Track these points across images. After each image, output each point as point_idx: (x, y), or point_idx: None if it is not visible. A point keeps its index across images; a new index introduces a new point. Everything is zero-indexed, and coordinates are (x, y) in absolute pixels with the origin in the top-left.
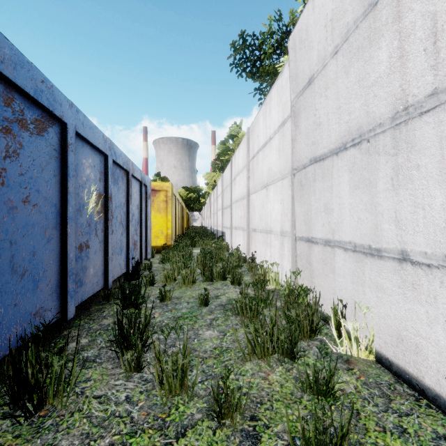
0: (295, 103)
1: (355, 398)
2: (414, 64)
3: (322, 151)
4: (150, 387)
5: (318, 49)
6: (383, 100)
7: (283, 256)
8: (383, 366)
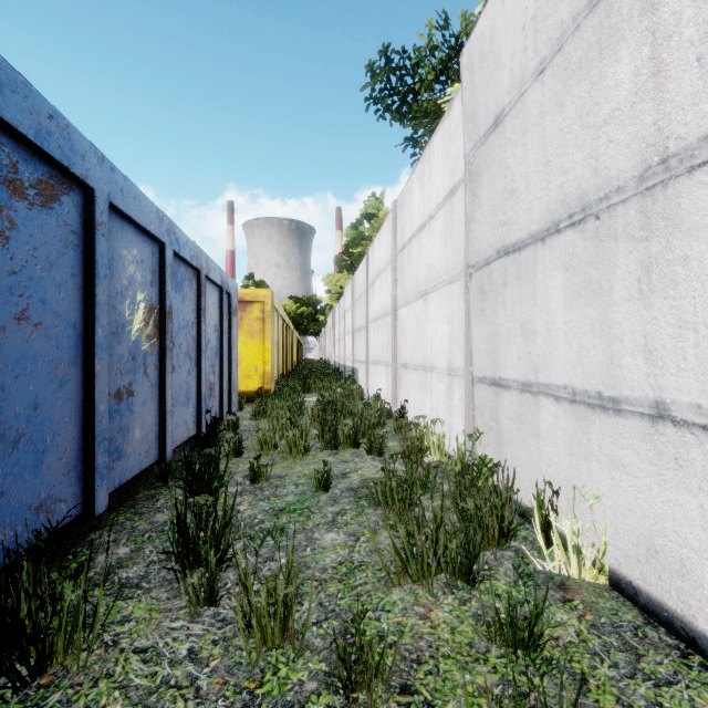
0: (471, 158)
1: (578, 653)
2: (680, 84)
3: (517, 236)
4: (230, 632)
5: (510, 67)
6: (624, 147)
7: (451, 408)
8: (623, 596)
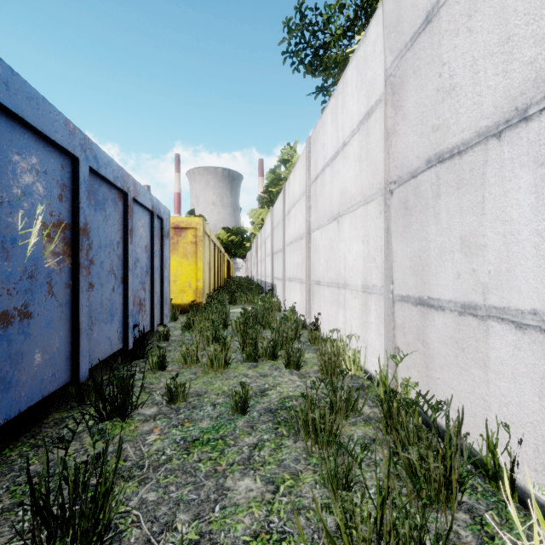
0: (394, 69)
1: None
2: None
3: (457, 138)
4: None
5: None
6: None
7: (367, 324)
8: None
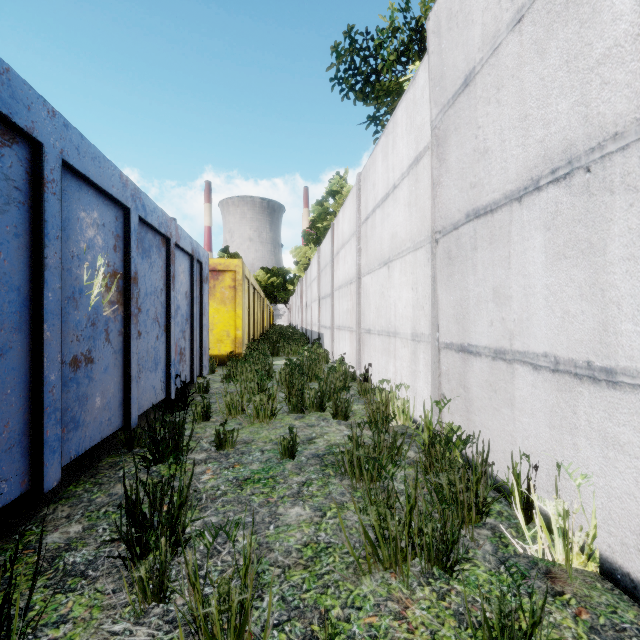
0: (438, 122)
1: None
2: None
3: (489, 197)
4: (178, 638)
5: (482, 22)
6: (623, 87)
7: (416, 373)
8: (618, 587)
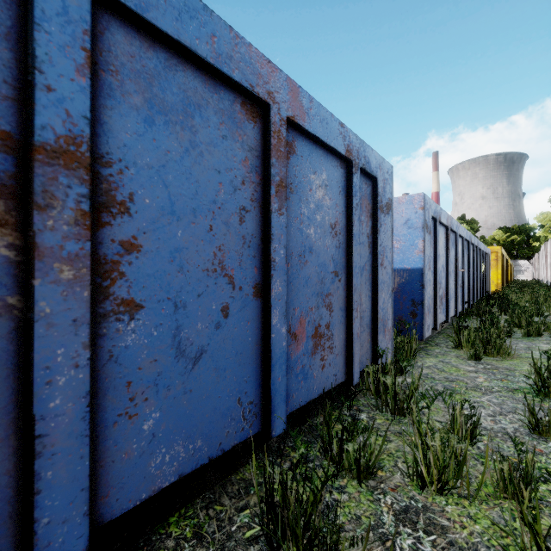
0: None
1: None
2: None
3: None
4: None
5: None
6: None
7: None
8: None
